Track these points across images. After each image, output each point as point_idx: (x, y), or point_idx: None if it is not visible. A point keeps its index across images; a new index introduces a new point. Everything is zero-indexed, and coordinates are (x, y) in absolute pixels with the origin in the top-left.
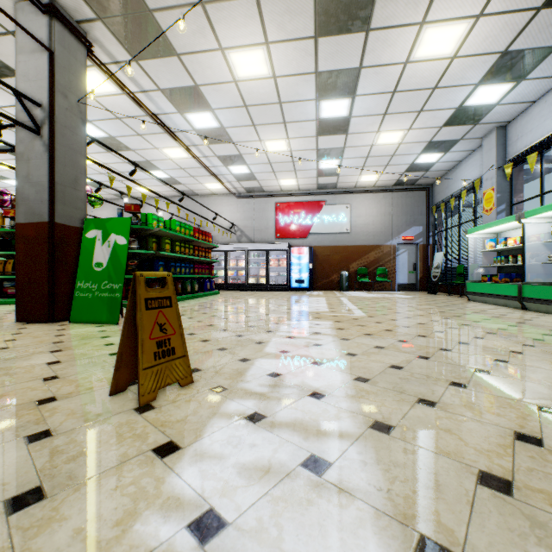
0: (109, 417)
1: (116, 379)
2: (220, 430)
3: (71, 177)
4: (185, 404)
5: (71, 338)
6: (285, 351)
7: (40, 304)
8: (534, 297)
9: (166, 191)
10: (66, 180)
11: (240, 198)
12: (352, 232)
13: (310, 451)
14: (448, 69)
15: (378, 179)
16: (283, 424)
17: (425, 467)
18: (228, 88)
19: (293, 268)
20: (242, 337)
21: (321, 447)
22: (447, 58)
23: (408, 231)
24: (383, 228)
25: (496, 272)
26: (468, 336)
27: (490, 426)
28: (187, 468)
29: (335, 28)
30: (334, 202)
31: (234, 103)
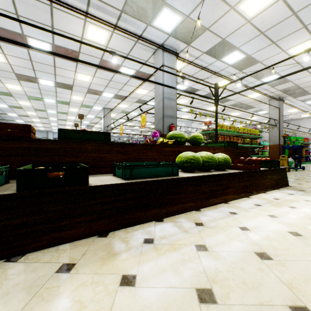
0: None
1: None
2: None
3: (281, 133)
4: None
5: None
6: None
7: None
8: None
9: None
10: (281, 134)
11: None
12: None
13: None
14: None
15: None
16: None
17: None
18: None
19: None
20: None
21: None
22: None
23: None
24: None
25: None
26: None
27: None
28: None
29: None
30: None
31: None
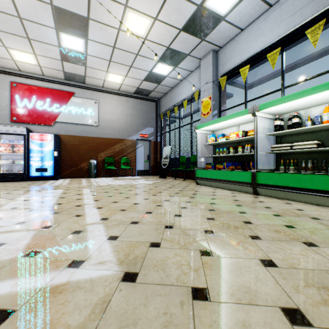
0: None
1: None
2: None
3: None
4: None
5: None
6: None
7: None
8: (271, 183)
9: None
10: None
11: None
12: (100, 125)
13: None
14: None
15: (123, 82)
16: None
17: None
18: None
19: (33, 156)
20: None
21: None
22: None
23: (144, 130)
24: (126, 125)
25: (212, 161)
26: None
27: None
28: None
29: None
30: (83, 95)
31: None
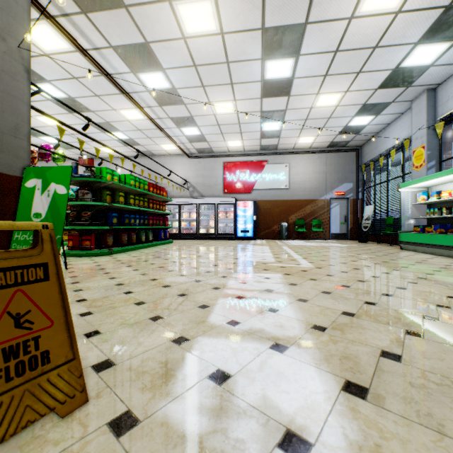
0: None
1: None
2: None
3: (10, 124)
4: None
5: None
6: (235, 322)
7: None
8: None
9: (126, 151)
10: (4, 127)
11: (192, 158)
12: (291, 188)
13: None
14: (390, 26)
15: (314, 141)
16: None
17: None
18: (178, 45)
19: (239, 220)
20: (185, 297)
21: None
22: (391, 13)
23: (340, 187)
24: (318, 184)
25: (426, 223)
26: (440, 295)
27: None
28: None
29: None
30: (275, 161)
31: (183, 63)
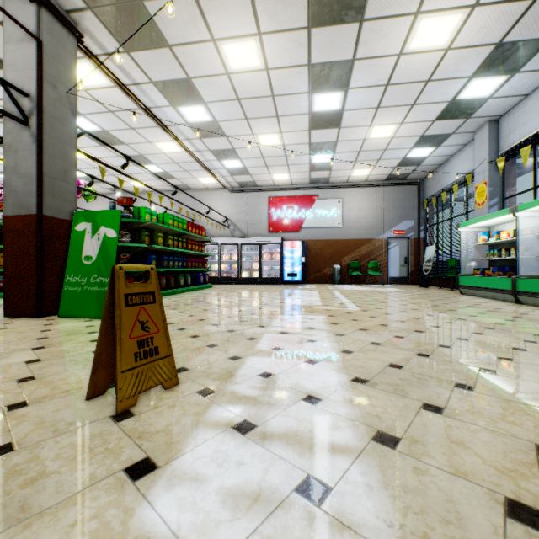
0: (81, 427)
1: (93, 382)
2: (204, 444)
3: (60, 169)
4: (167, 410)
5: (56, 334)
6: (278, 348)
7: (28, 298)
8: (528, 290)
9: (160, 185)
10: (55, 172)
11: (233, 193)
12: (344, 226)
13: (307, 471)
14: (441, 61)
15: (370, 174)
16: (275, 436)
17: (441, 492)
18: (221, 81)
19: (286, 262)
20: (234, 333)
21: (318, 465)
22: (441, 49)
23: (399, 225)
24: (375, 222)
25: (488, 266)
26: (466, 332)
27: (507, 438)
28: (162, 495)
29: (329, 18)
30: (326, 196)
31: (226, 97)
